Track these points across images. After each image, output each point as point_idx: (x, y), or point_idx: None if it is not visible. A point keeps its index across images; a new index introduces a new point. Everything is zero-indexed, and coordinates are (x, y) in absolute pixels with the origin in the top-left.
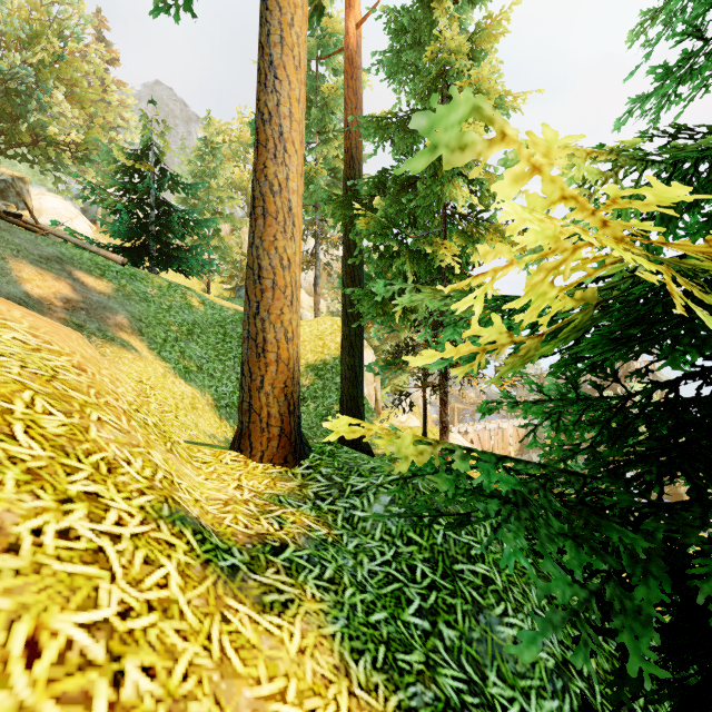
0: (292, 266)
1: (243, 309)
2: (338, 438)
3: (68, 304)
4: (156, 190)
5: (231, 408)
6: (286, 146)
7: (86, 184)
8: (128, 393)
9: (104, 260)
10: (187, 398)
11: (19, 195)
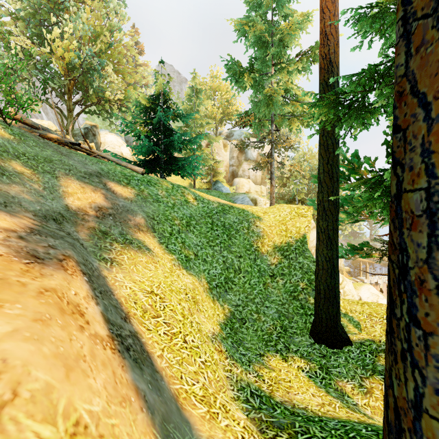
0: None
1: (222, 201)
2: (314, 323)
3: (99, 212)
4: (164, 121)
5: (220, 288)
6: None
7: (122, 121)
8: None
9: (130, 172)
10: (189, 292)
11: (94, 135)
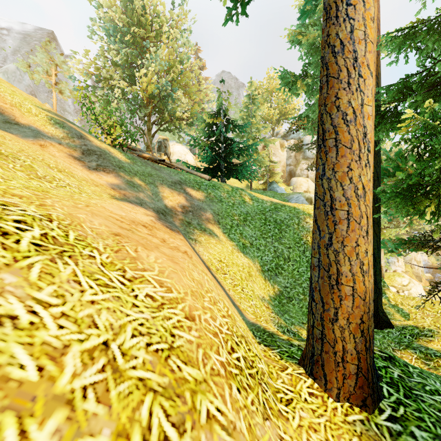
0: (366, 194)
1: (275, 201)
2: None
3: (183, 209)
4: (224, 133)
5: (271, 272)
6: (360, 70)
7: (191, 137)
8: (222, 319)
9: (199, 179)
10: (245, 268)
11: (165, 147)
